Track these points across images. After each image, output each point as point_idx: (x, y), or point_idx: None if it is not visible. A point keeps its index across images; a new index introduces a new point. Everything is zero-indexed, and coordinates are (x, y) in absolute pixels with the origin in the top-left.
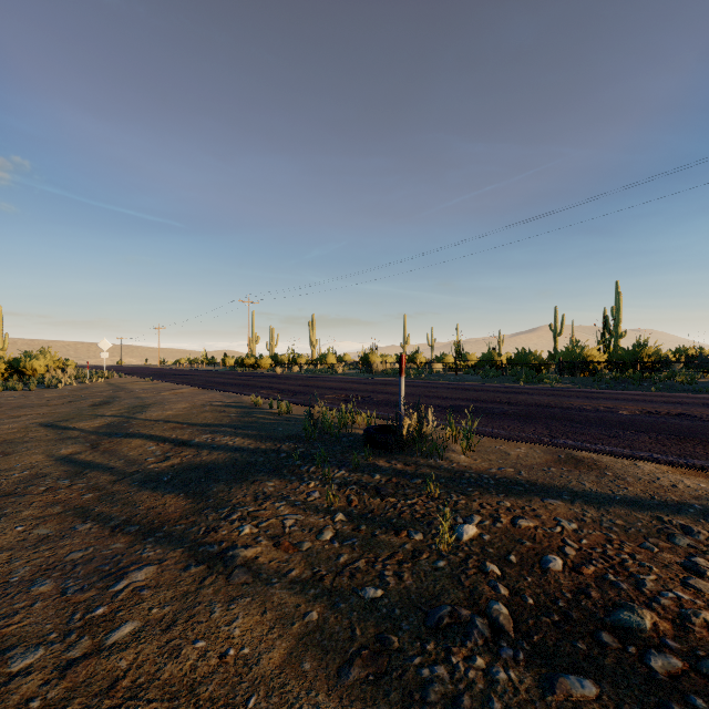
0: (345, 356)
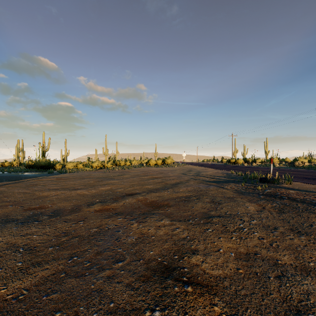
0: (285, 158)
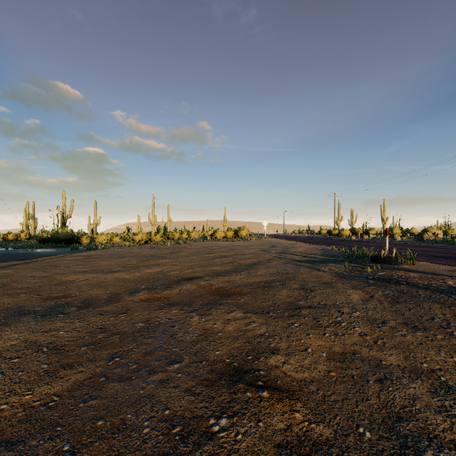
0: (411, 229)
